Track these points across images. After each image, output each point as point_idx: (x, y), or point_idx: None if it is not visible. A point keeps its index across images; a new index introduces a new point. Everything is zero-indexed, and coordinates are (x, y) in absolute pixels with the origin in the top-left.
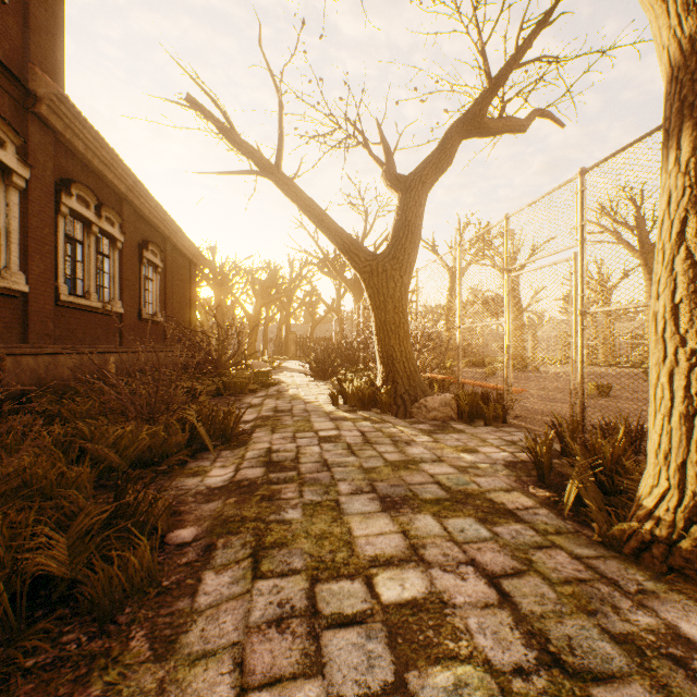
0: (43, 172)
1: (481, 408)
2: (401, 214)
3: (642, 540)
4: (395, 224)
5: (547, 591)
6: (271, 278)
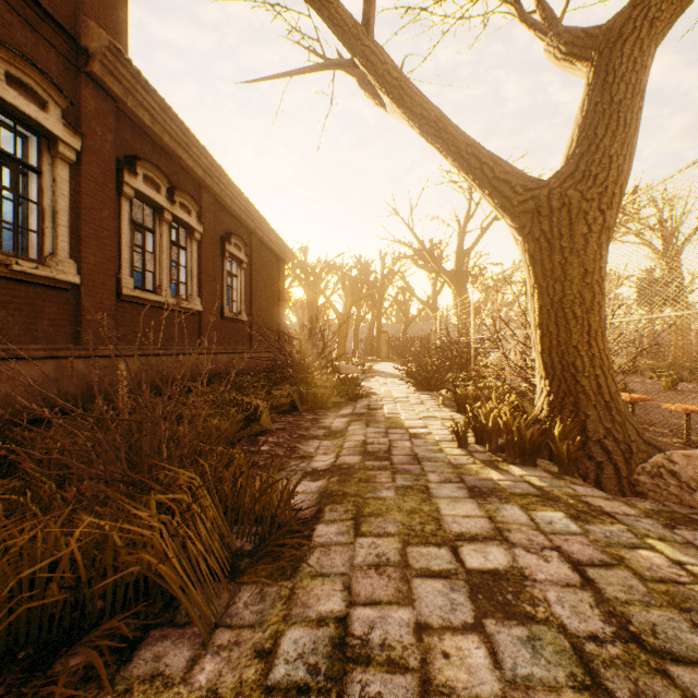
0: (100, 145)
1: None
2: (599, 92)
3: None
4: (585, 116)
5: None
6: (362, 274)
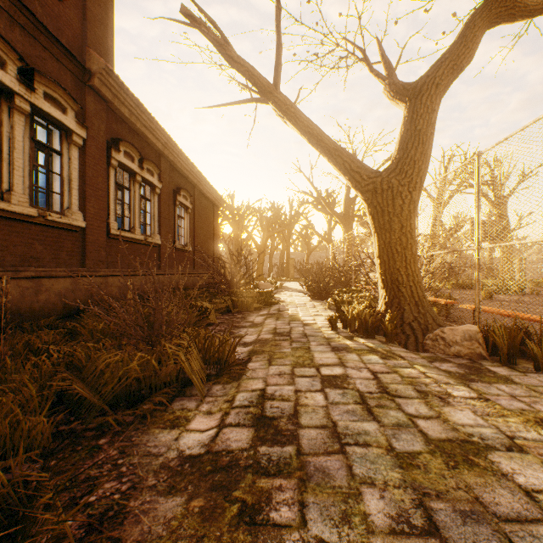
0: (97, 133)
1: (530, 349)
2: (409, 123)
3: None
4: (402, 136)
5: None
6: (275, 215)
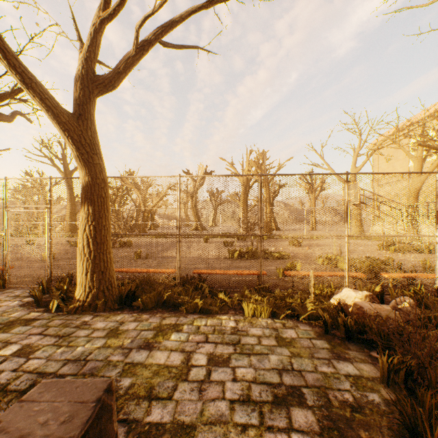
0: None
1: None
2: None
3: (77, 307)
4: None
5: (57, 328)
6: None
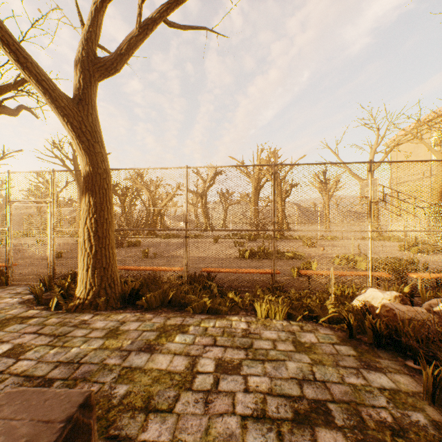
0: None
1: None
2: None
3: (77, 305)
4: None
5: (53, 327)
6: None
